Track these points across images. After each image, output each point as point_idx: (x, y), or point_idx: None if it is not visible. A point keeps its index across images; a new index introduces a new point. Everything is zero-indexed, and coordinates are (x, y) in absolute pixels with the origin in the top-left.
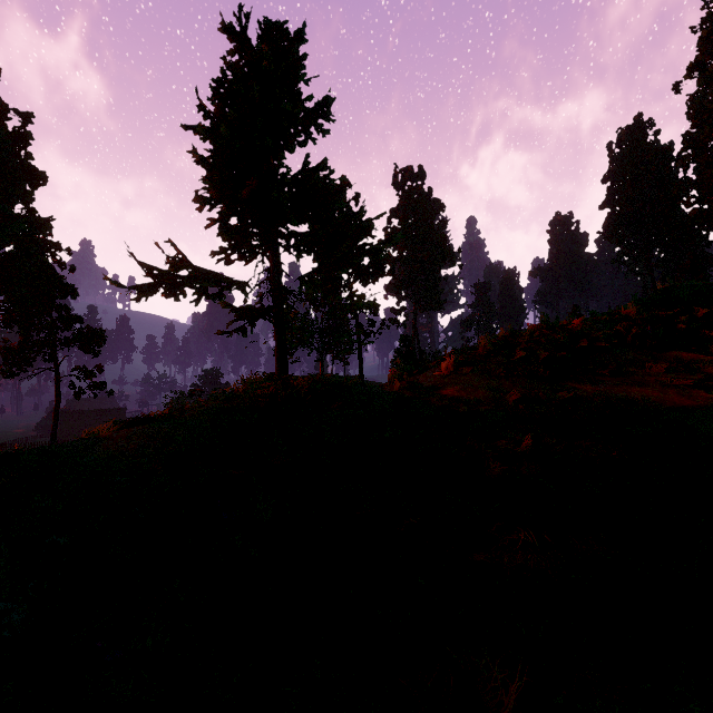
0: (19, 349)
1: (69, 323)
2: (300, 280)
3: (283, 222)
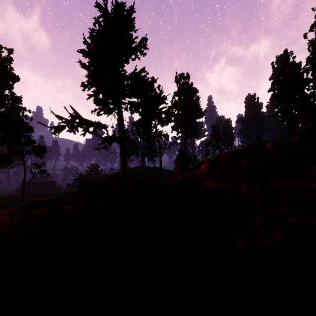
0: (7, 155)
1: (30, 143)
2: (132, 124)
3: (124, 96)
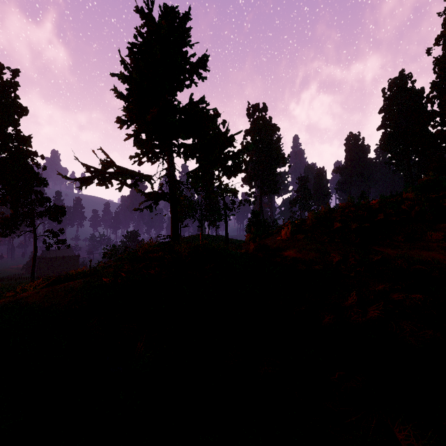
0: (10, 218)
1: (42, 202)
2: (187, 175)
3: (175, 136)
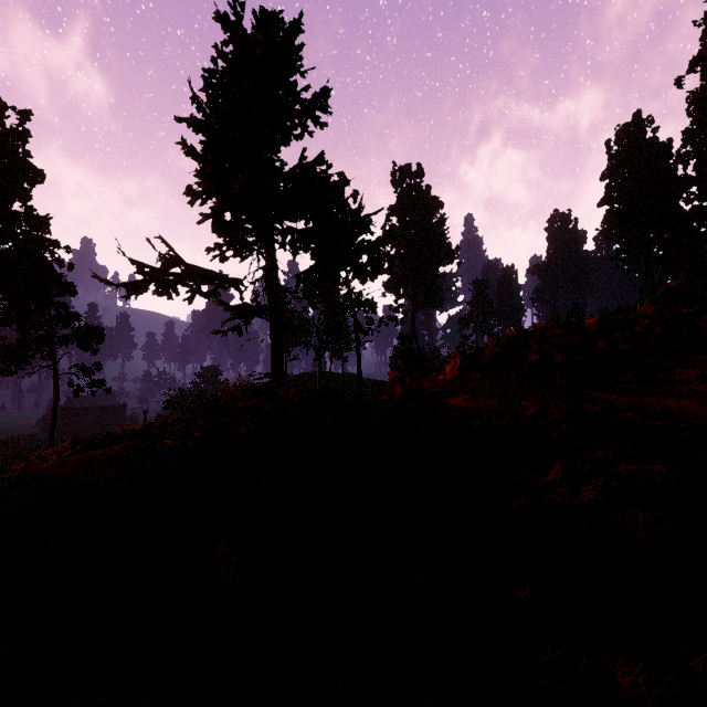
0: (17, 347)
1: (67, 321)
2: (296, 277)
3: (278, 217)
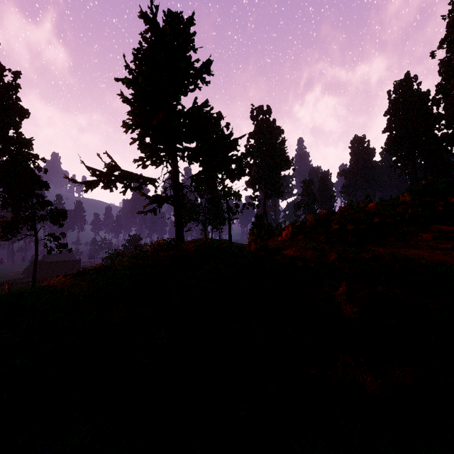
0: (12, 222)
1: (44, 206)
2: (190, 178)
3: (180, 140)
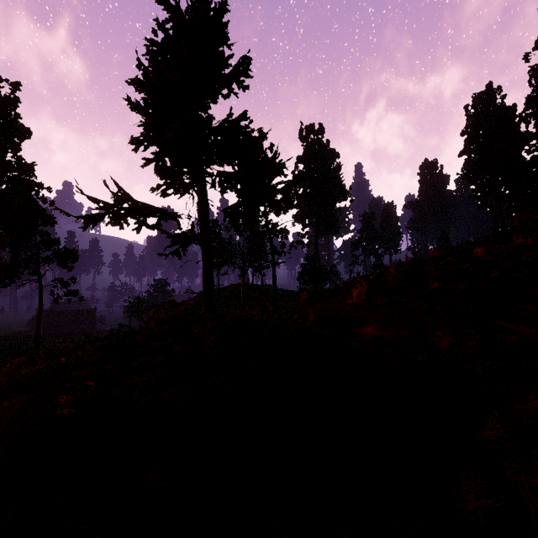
0: (10, 265)
1: (49, 245)
2: (224, 211)
3: (208, 162)
